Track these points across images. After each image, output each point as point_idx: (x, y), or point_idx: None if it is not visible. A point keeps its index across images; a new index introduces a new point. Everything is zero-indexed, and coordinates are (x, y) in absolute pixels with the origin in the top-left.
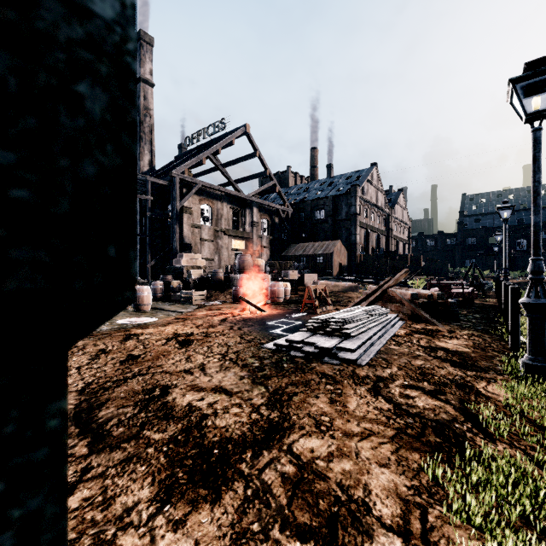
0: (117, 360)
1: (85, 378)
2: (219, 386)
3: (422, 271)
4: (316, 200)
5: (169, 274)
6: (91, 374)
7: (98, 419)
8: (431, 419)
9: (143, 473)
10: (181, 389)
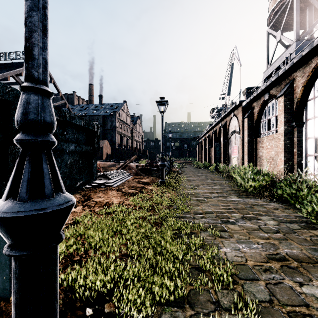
0: None
1: None
2: None
3: (147, 157)
4: (93, 116)
5: None
6: None
7: None
8: (131, 193)
9: None
10: None
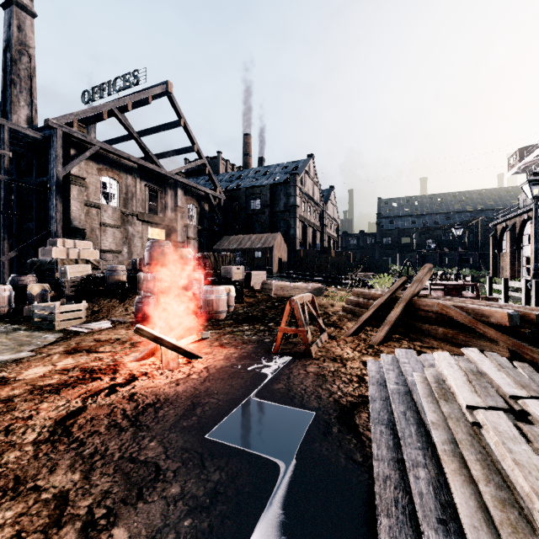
0: None
1: None
2: None
3: (363, 268)
4: (252, 188)
5: (31, 272)
6: None
7: None
8: None
9: None
10: None
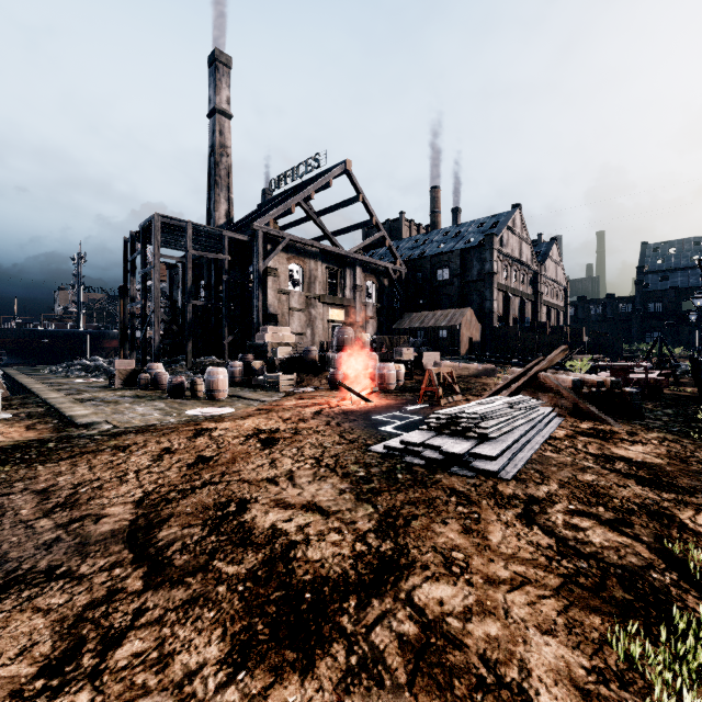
0: (184, 463)
1: (144, 485)
2: (312, 502)
3: (585, 349)
4: (438, 256)
5: (250, 352)
6: (152, 481)
7: (157, 541)
8: (614, 563)
9: (212, 622)
10: (262, 504)
